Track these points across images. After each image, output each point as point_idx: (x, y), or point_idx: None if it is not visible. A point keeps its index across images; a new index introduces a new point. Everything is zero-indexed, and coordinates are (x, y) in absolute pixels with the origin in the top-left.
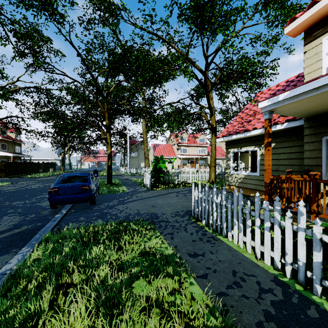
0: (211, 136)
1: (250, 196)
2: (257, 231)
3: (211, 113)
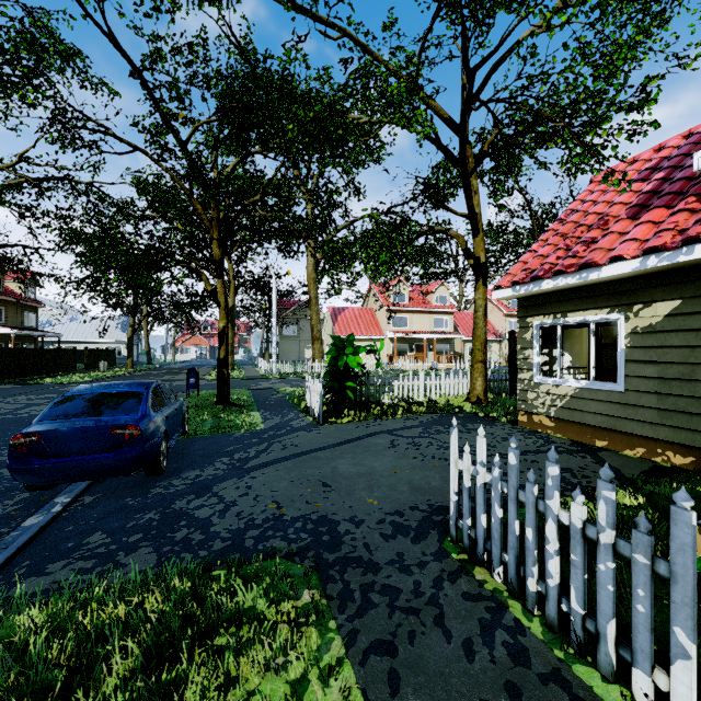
0: (460, 290)
1: (598, 447)
2: None
3: (474, 228)
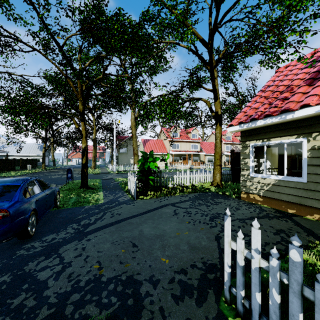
0: (203, 132)
1: (291, 214)
2: None
3: (215, 96)
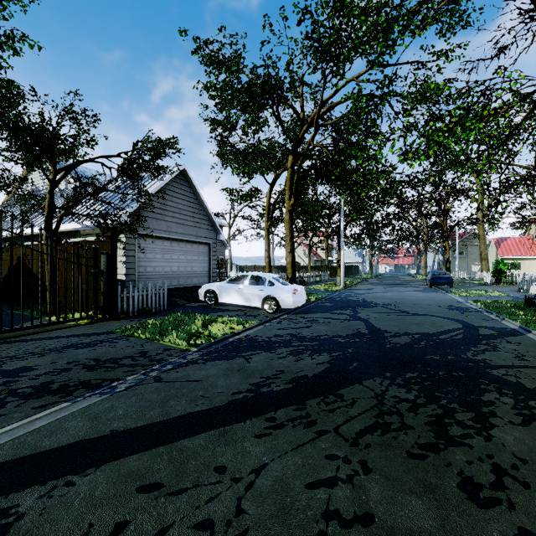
0: None
1: None
2: (534, 286)
3: None
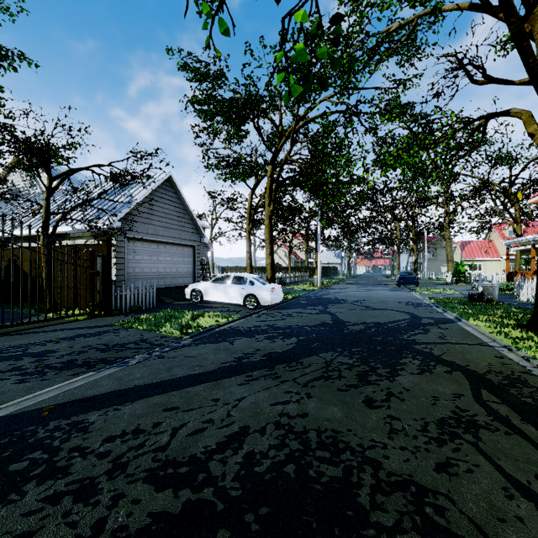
0: None
1: None
2: None
3: (515, 223)
